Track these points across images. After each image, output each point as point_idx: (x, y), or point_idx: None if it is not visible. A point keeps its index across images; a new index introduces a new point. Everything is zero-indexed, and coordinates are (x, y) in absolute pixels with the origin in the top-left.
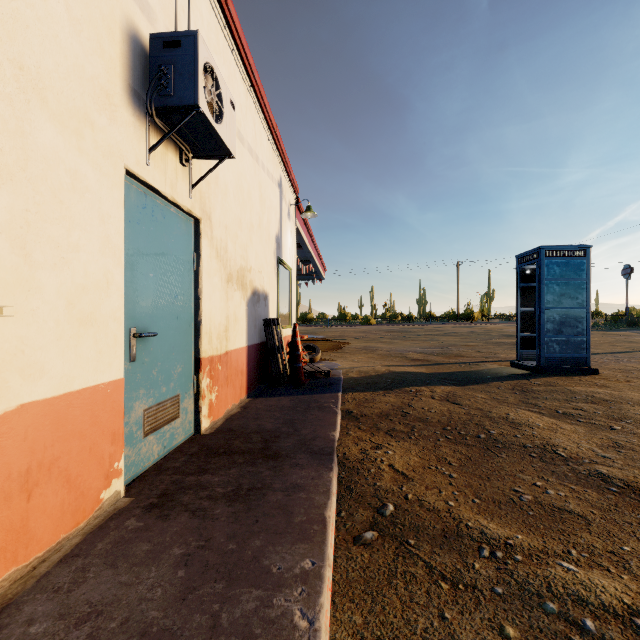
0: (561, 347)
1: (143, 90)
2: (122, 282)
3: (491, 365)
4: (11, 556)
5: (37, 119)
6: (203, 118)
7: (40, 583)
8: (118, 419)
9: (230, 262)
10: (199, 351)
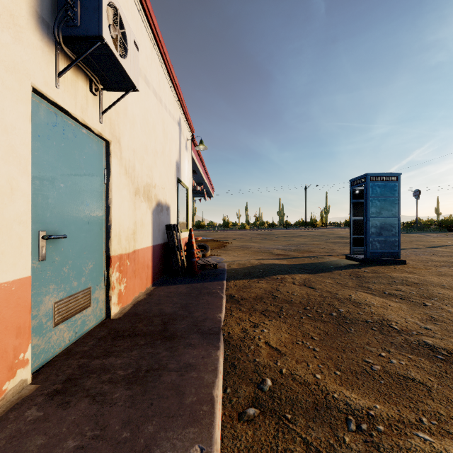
0: (381, 245)
1: (52, 20)
2: (28, 189)
3: (332, 258)
4: None
5: None
6: (108, 50)
7: None
8: (24, 314)
9: (137, 179)
10: (109, 250)
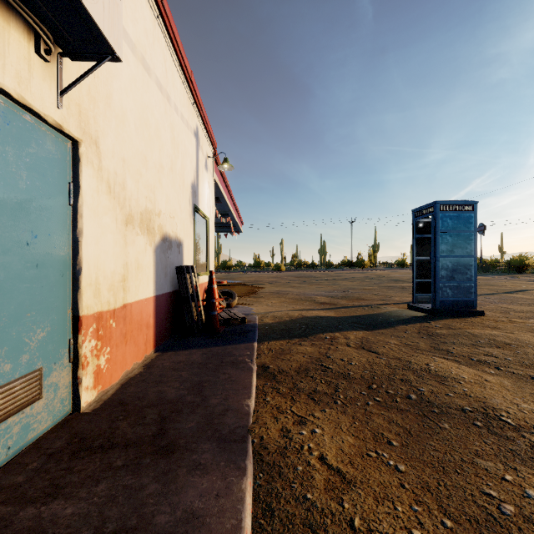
0: (453, 292)
1: None
2: None
3: (391, 308)
4: None
5: None
6: None
7: None
8: None
9: (130, 202)
10: (78, 307)
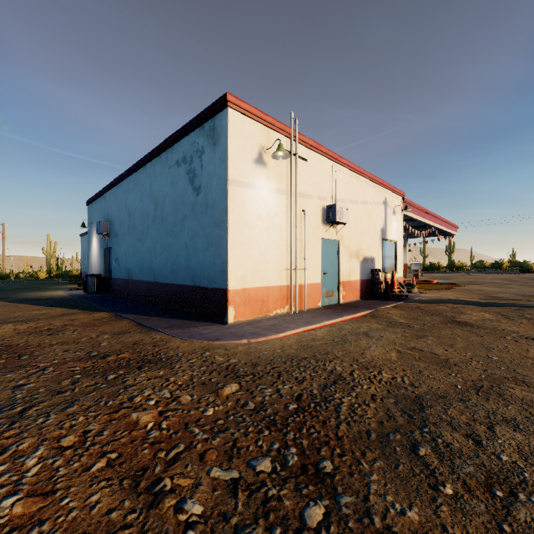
0: None
1: (324, 218)
2: (321, 262)
3: None
4: (307, 305)
5: (310, 238)
6: (337, 221)
7: (311, 310)
8: (320, 290)
9: (351, 250)
10: (339, 279)
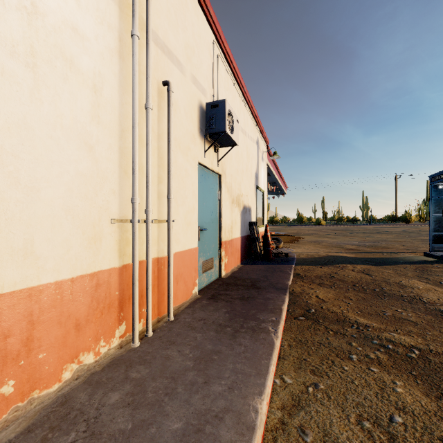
0: None
1: (203, 127)
2: (197, 208)
3: (408, 254)
4: (174, 301)
5: (178, 155)
6: (227, 134)
7: (182, 311)
8: (196, 263)
9: (233, 193)
10: (221, 238)
